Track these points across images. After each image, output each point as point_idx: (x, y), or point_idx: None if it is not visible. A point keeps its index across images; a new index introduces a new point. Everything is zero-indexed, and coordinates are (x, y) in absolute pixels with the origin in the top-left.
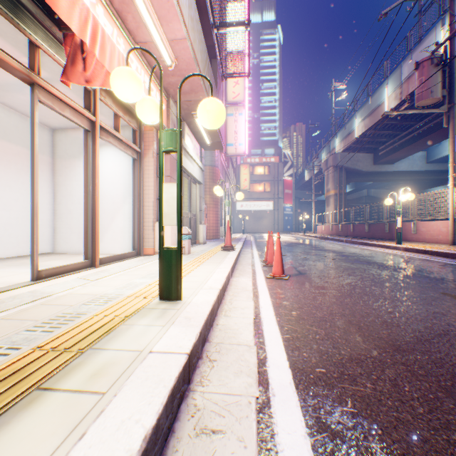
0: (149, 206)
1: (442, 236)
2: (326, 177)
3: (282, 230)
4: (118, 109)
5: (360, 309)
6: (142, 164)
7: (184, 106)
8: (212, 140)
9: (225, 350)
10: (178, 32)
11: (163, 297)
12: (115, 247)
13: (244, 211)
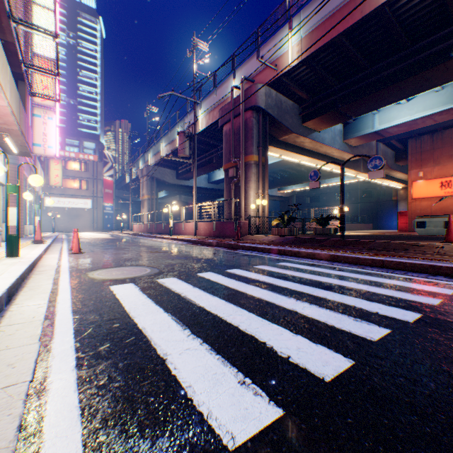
0: None
1: (193, 231)
2: (143, 183)
3: (103, 228)
4: None
5: (108, 257)
6: None
7: None
8: (21, 150)
9: (45, 266)
10: (2, 103)
11: (10, 256)
12: None
13: (56, 208)
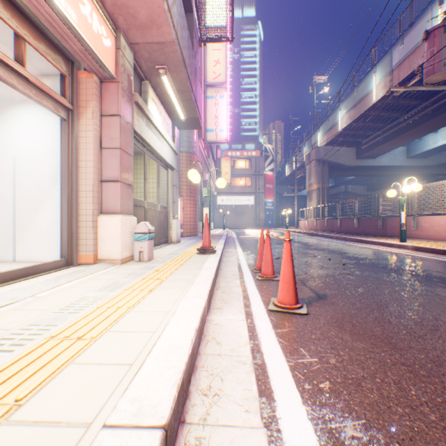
0: (88, 191)
1: None
2: (309, 171)
3: (263, 225)
4: (18, 24)
5: None
6: (75, 128)
7: (145, 53)
8: (187, 113)
9: None
10: None
11: None
12: (39, 252)
13: (224, 205)
